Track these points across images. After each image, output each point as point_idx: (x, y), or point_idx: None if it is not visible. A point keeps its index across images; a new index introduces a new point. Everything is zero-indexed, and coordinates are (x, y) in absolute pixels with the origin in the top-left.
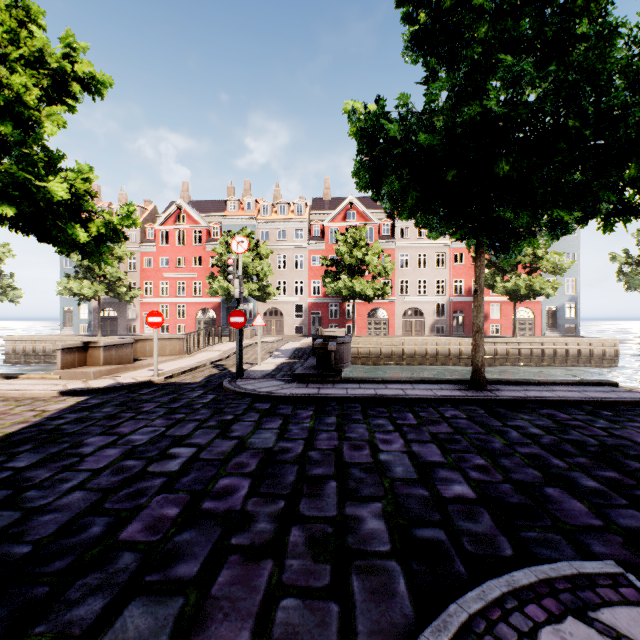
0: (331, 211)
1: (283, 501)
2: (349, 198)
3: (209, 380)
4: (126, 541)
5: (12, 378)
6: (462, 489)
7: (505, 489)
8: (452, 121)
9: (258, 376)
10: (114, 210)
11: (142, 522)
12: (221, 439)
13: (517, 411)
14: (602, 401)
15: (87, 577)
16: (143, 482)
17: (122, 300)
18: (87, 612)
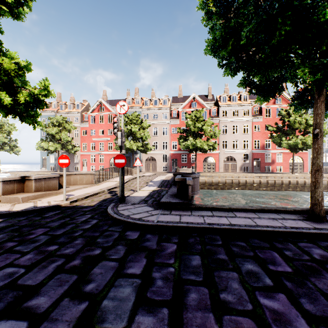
0: (182, 103)
1: None
2: (193, 95)
3: (100, 204)
4: None
5: None
6: None
7: None
8: None
9: (135, 202)
10: (67, 105)
11: None
12: (69, 299)
13: None
14: None
15: None
16: None
17: (70, 153)
18: None
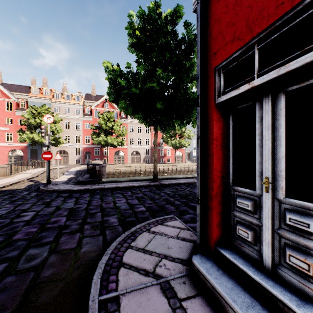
0: (96, 101)
1: (81, 220)
2: (105, 96)
3: (30, 187)
4: (17, 239)
5: None
6: (142, 209)
7: (155, 207)
8: (143, 86)
9: (59, 183)
10: None
11: (21, 234)
12: (47, 207)
13: (166, 187)
14: (191, 182)
15: (6, 249)
16: (14, 225)
17: None
18: (12, 254)
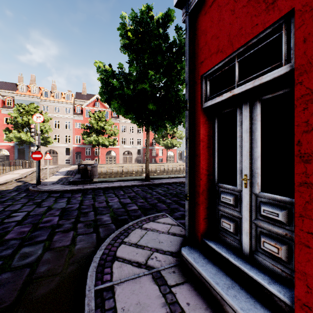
0: (86, 100)
1: (74, 219)
2: (96, 96)
3: (18, 188)
4: (10, 239)
5: None
6: (134, 207)
7: (147, 205)
8: (135, 88)
9: (49, 184)
10: None
11: (13, 234)
12: (38, 208)
13: (158, 187)
14: (182, 182)
15: None
16: (5, 225)
17: None
18: (6, 253)
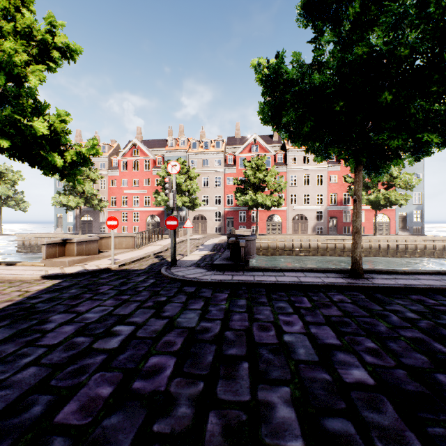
0: (240, 146)
1: (202, 382)
2: (253, 136)
3: (151, 267)
4: (60, 424)
5: (11, 265)
6: (360, 374)
7: (400, 375)
8: (342, 61)
9: (187, 265)
10: None
11: (78, 402)
12: (155, 318)
13: (392, 296)
14: None
15: None
16: (87, 359)
17: (95, 209)
18: None
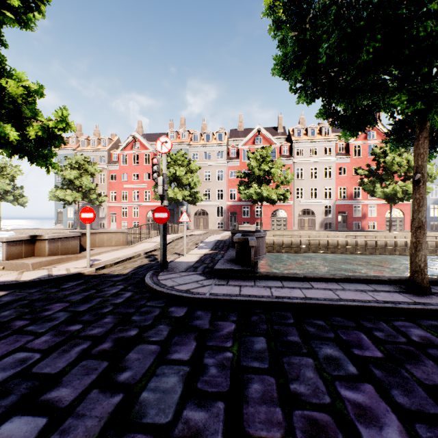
0: (244, 138)
1: None
2: (257, 127)
3: (136, 272)
4: None
5: None
6: None
7: None
8: None
9: (181, 269)
10: (90, 141)
11: None
12: (99, 390)
13: None
14: None
15: None
16: None
17: (94, 204)
18: None
